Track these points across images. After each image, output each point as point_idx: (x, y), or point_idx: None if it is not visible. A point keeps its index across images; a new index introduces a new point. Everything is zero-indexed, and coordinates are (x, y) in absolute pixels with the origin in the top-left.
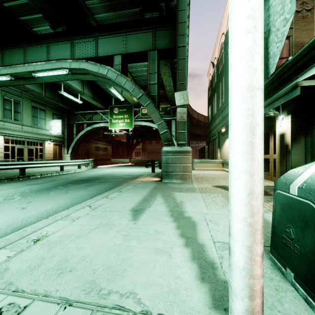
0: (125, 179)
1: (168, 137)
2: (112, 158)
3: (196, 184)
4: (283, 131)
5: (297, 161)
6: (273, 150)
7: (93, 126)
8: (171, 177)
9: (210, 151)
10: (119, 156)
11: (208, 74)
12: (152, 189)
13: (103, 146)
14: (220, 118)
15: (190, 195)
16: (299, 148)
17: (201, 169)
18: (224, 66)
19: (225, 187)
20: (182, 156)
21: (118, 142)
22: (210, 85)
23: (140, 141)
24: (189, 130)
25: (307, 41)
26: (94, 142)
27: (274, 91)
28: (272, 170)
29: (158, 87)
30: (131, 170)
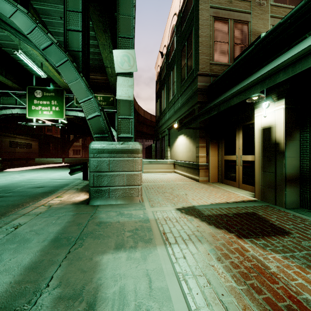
0: (24, 198)
1: (101, 124)
2: (39, 157)
3: (150, 208)
4: (268, 123)
5: (291, 167)
6: (242, 150)
7: (0, 112)
8: (106, 196)
9: (158, 149)
10: (51, 154)
11: (156, 65)
12: (50, 245)
13: (25, 141)
14: (171, 112)
15: (144, 263)
16: (293, 148)
17: (150, 171)
18: (176, 51)
19: (198, 211)
20: (126, 159)
21: (48, 137)
22: (159, 78)
23: (78, 137)
24: (135, 127)
25: (263, 32)
26: (8, 136)
27: (254, 68)
28: (240, 175)
29: (85, 41)
30: (55, 175)
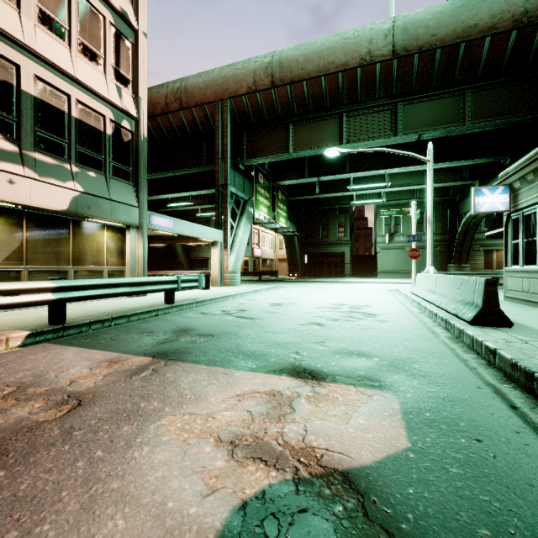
0: None
1: None
2: None
3: None
4: None
5: None
6: None
7: None
8: None
9: None
10: None
11: None
12: None
13: None
14: None
15: None
16: None
17: None
18: None
19: None
20: None
21: None
22: None
23: None
24: None
25: None
26: None
27: None
28: None
29: None
30: None
